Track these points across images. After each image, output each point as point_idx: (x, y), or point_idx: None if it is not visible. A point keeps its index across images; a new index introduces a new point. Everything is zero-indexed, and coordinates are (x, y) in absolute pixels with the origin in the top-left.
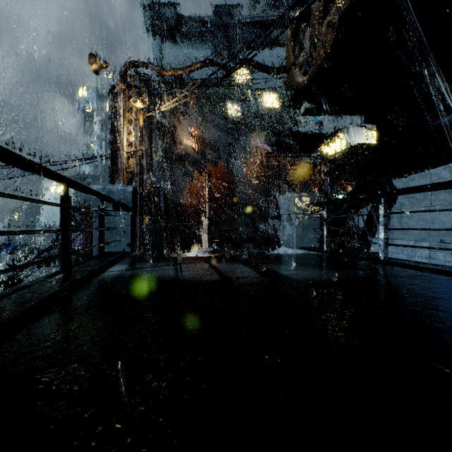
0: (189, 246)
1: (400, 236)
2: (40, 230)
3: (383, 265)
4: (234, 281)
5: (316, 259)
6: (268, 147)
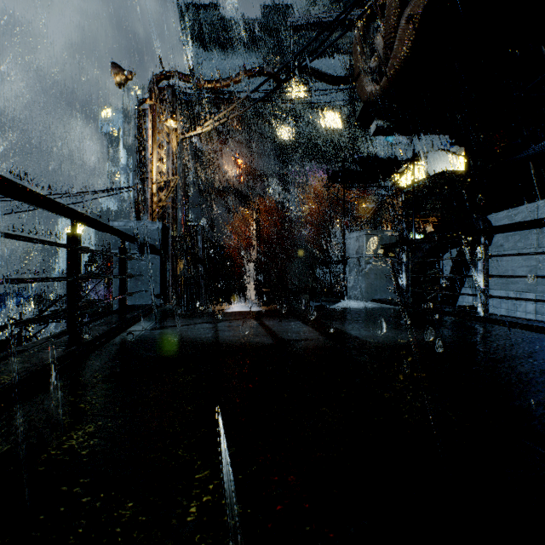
0: (233, 297)
1: (497, 286)
2: (35, 278)
3: (484, 323)
4: (292, 345)
5: (394, 315)
6: (328, 177)
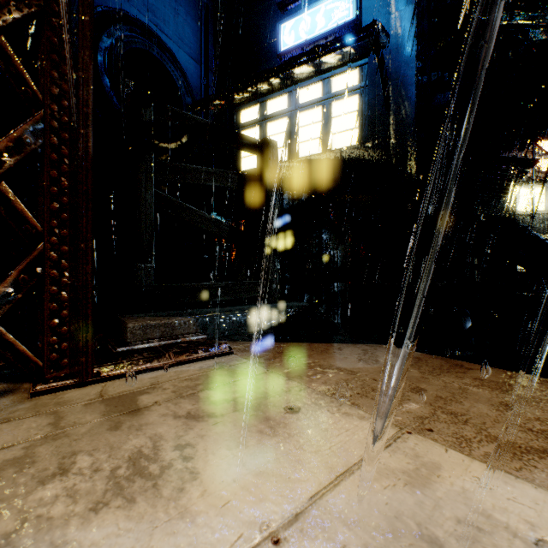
0: None
1: None
2: None
3: None
4: None
5: None
6: None
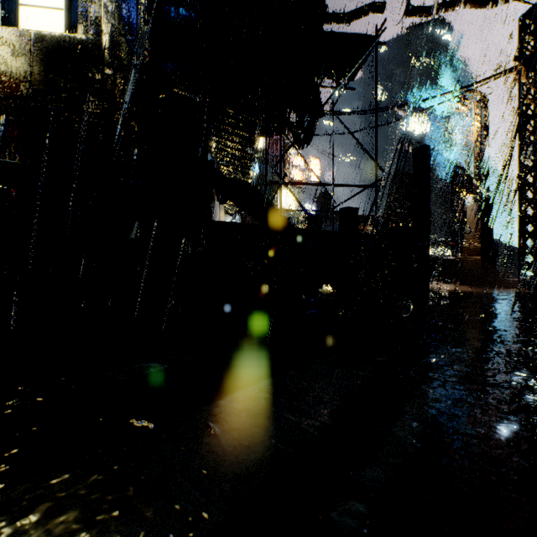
0: None
1: None
2: None
3: None
4: None
5: None
6: None
